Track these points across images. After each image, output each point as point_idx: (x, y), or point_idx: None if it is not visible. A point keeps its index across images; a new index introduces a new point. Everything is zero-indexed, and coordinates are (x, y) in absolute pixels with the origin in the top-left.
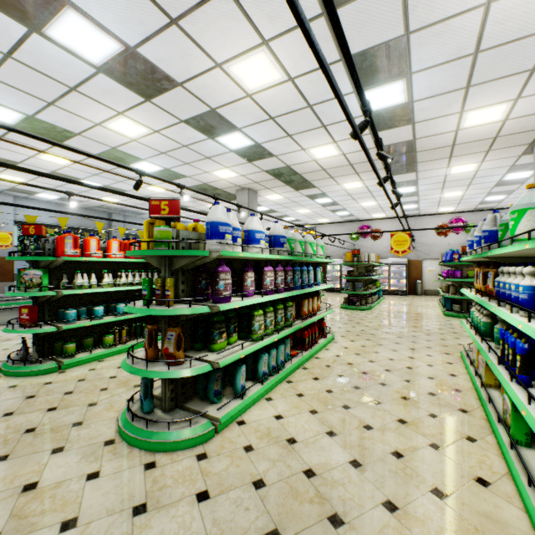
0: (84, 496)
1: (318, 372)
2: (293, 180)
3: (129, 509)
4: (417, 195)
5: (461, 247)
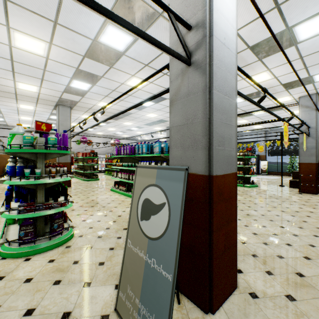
0: None
1: None
2: None
3: None
4: (1, 113)
5: None
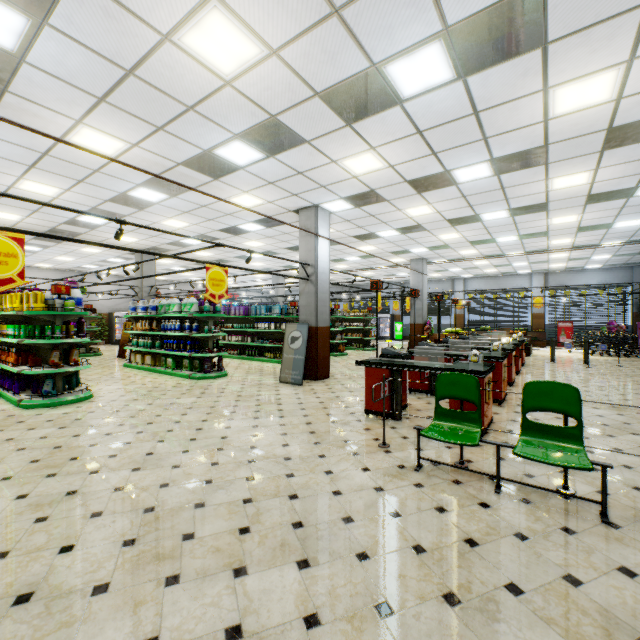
0: (91, 406)
1: None
2: None
3: (111, 401)
4: (35, 253)
5: (87, 305)
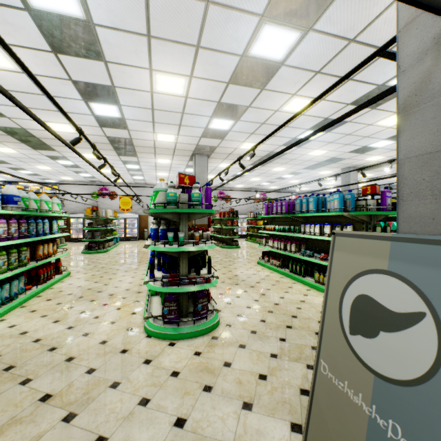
0: None
1: (52, 296)
2: (31, 140)
3: None
4: (142, 171)
5: None
